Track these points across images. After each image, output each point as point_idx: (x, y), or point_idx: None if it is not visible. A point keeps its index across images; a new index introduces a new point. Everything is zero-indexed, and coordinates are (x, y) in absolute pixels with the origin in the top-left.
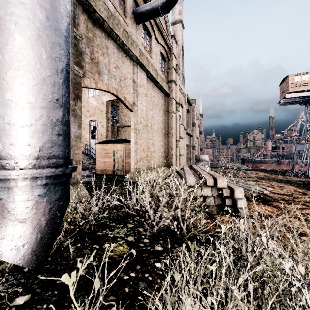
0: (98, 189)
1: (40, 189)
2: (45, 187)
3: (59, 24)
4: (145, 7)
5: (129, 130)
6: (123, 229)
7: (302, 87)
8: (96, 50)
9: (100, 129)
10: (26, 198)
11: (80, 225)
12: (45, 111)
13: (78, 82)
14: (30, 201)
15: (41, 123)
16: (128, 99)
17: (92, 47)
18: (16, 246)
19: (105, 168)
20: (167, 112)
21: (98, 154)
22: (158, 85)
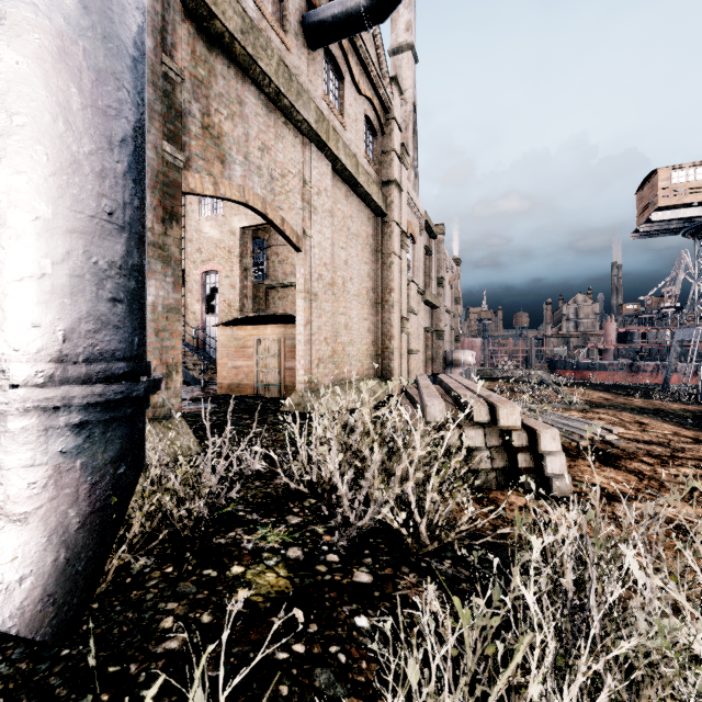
0: (219, 431)
1: (66, 436)
2: (79, 431)
3: (117, 27)
4: (329, 11)
5: (292, 295)
6: (276, 530)
7: (688, 197)
8: (215, 107)
9: (227, 292)
10: (30, 461)
11: (174, 520)
12: (80, 240)
13: (174, 181)
14: (40, 467)
15: (69, 271)
16: (291, 222)
17: (207, 99)
18: (1, 584)
19: (237, 382)
20: (381, 253)
21: (222, 350)
22: (359, 192)
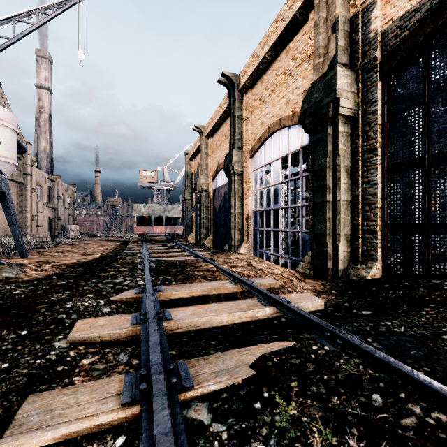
0: None
1: None
2: None
3: None
4: None
5: None
6: None
7: (147, 180)
8: None
9: None
10: None
11: None
12: None
13: None
14: None
15: None
16: None
17: None
18: None
19: None
20: (23, 195)
21: None
22: (13, 181)
